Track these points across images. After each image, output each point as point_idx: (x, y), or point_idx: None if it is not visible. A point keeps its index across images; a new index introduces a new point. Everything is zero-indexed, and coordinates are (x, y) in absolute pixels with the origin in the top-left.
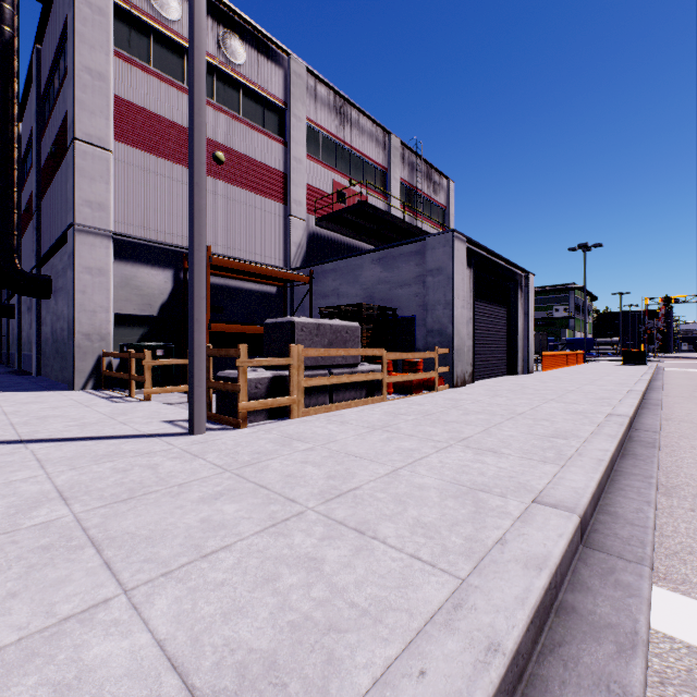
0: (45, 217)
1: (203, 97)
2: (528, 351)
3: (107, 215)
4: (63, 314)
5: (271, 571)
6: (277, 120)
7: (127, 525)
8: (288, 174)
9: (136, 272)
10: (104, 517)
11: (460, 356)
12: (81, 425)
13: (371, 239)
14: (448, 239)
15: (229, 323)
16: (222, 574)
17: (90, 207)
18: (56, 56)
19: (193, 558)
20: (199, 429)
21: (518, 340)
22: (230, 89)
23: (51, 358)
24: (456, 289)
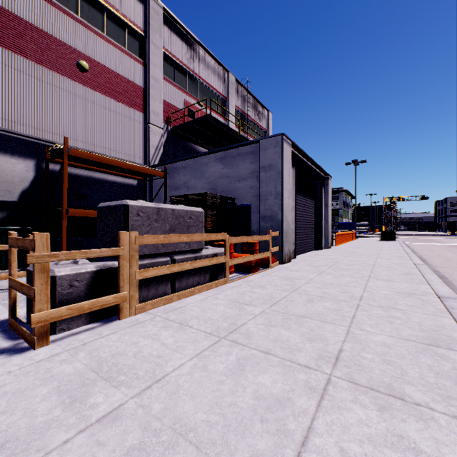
0: None
1: None
2: (328, 232)
3: None
4: None
5: None
6: (137, 44)
7: None
8: (147, 90)
9: None
10: None
11: (287, 238)
12: None
13: (214, 148)
14: (278, 140)
15: (90, 209)
16: None
17: None
18: None
19: None
20: None
21: (322, 224)
22: (94, 10)
23: None
24: (285, 182)
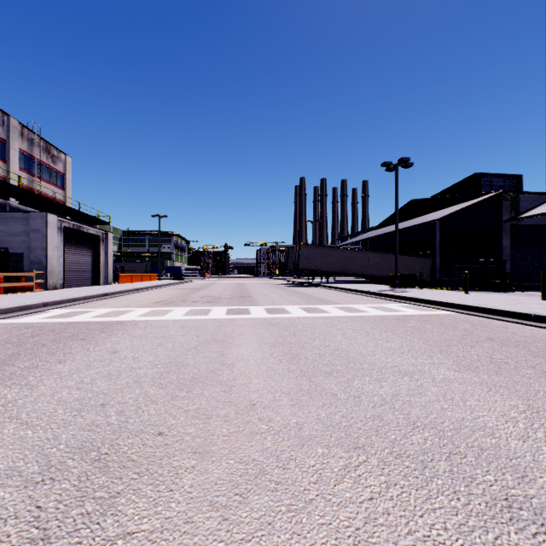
0: None
1: None
2: (108, 273)
3: None
4: None
5: None
6: None
7: None
8: None
9: None
10: None
11: (52, 275)
12: None
13: None
14: (44, 216)
15: None
16: None
17: None
18: None
19: None
20: None
21: (101, 267)
22: None
23: None
24: (50, 241)
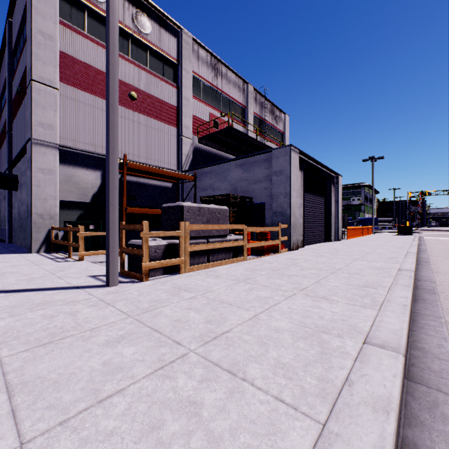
0: (14, 135)
1: (116, 43)
2: (338, 226)
3: (55, 132)
4: (25, 200)
5: (156, 417)
6: (172, 72)
7: (41, 369)
8: (179, 108)
9: (75, 172)
10: (23, 361)
11: (295, 229)
12: (28, 279)
13: (235, 152)
14: (287, 151)
15: (139, 207)
16: (113, 422)
17: (43, 127)
18: (20, 25)
19: (90, 403)
20: (113, 282)
21: (332, 219)
22: (140, 50)
23: (18, 231)
24: (293, 184)
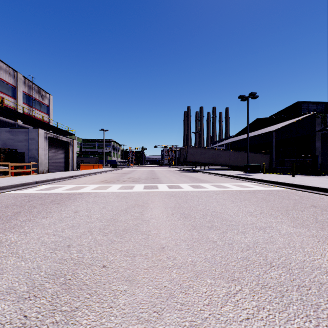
0: None
1: None
2: (74, 164)
3: None
4: None
5: None
6: None
7: None
8: None
9: None
10: None
11: (41, 165)
12: None
13: (6, 116)
14: (37, 130)
15: None
16: None
17: None
18: None
19: None
20: None
21: (70, 160)
22: None
23: None
24: (40, 145)
